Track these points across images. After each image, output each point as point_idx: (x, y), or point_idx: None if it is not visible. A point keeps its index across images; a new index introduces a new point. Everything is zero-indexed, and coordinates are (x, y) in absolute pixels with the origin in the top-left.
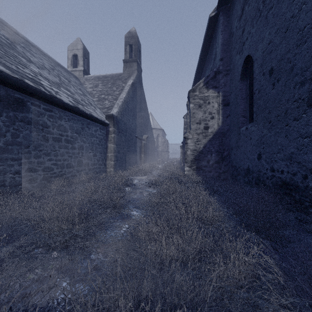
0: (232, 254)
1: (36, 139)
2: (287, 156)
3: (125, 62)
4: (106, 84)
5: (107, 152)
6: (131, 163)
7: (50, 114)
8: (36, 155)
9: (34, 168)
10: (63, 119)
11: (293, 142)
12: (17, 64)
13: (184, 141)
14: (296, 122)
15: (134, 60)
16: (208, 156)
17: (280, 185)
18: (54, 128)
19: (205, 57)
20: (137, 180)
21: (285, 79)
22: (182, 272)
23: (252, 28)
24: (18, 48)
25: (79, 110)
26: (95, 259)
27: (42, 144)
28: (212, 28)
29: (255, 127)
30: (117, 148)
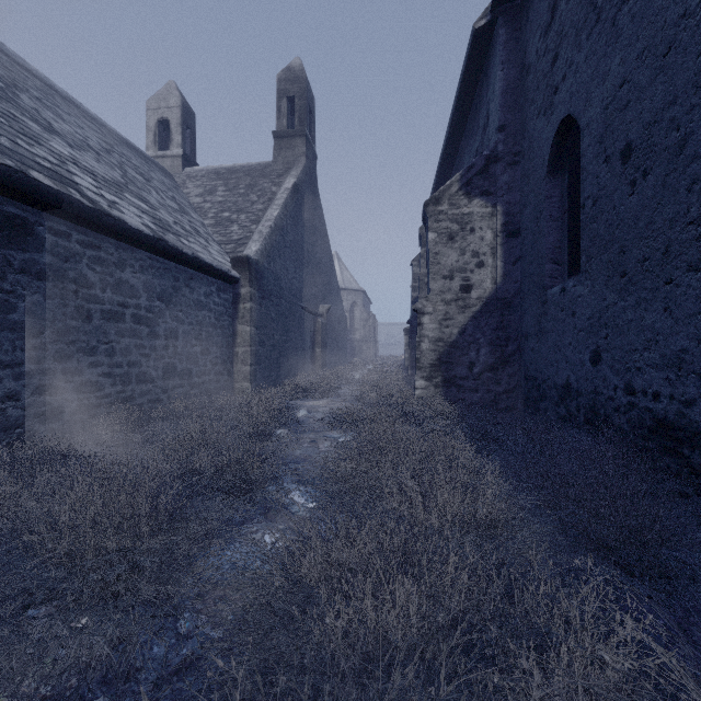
0: (563, 648)
1: (60, 314)
2: (670, 358)
3: (277, 136)
4: (233, 186)
5: (236, 345)
6: (293, 369)
7: (95, 256)
8: (60, 353)
9: (56, 386)
10: (128, 268)
11: (685, 324)
12: (16, 134)
13: (414, 319)
14: (694, 274)
15: (298, 133)
16: (471, 355)
17: (651, 427)
18: (107, 290)
19: (463, 124)
20: (304, 410)
21: (664, 170)
22: (423, 700)
23: (578, 50)
24: (24, 100)
25: (168, 246)
26: (190, 632)
27: (76, 327)
28: (480, 56)
29: (584, 288)
30: (259, 335)
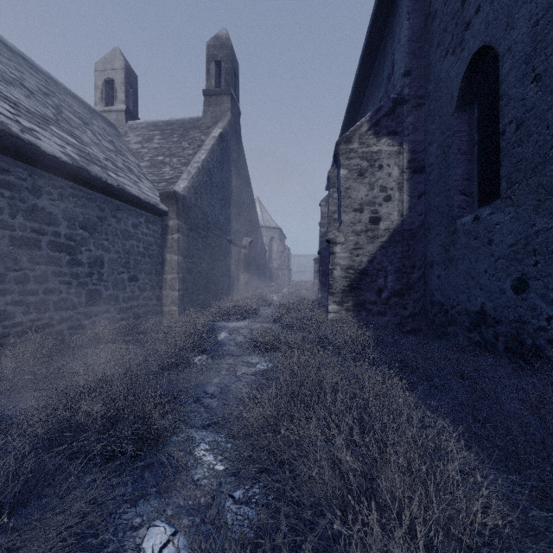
0: None
1: None
2: None
3: (206, 94)
4: (168, 136)
5: (165, 272)
6: (219, 293)
7: (3, 180)
8: None
9: None
10: (45, 195)
11: None
12: None
13: (323, 250)
14: None
15: (225, 92)
16: (380, 281)
17: None
18: (17, 215)
19: (367, 80)
20: (226, 333)
21: None
22: None
23: None
24: None
25: (90, 175)
26: None
27: None
28: (385, 12)
29: (505, 215)
30: (187, 263)
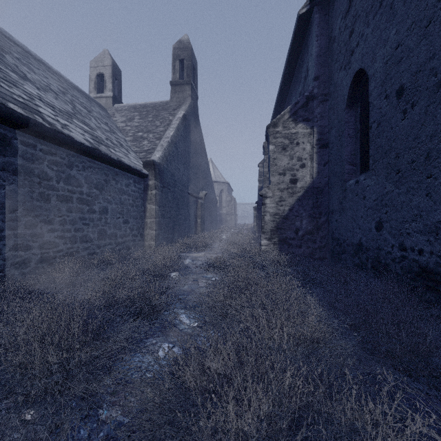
0: None
1: (28, 198)
2: (431, 226)
3: (173, 84)
4: (145, 116)
5: (146, 217)
6: (182, 232)
7: (53, 159)
8: (28, 223)
9: (26, 245)
10: (75, 167)
11: (440, 204)
12: (0, 80)
13: (260, 200)
14: None
15: (186, 82)
16: (297, 224)
17: (417, 272)
18: (60, 182)
19: (291, 76)
20: (189, 259)
21: (426, 103)
22: None
23: (367, 26)
24: (8, 59)
25: (101, 153)
26: (107, 418)
27: (39, 206)
28: (302, 32)
29: (371, 181)
30: (161, 211)
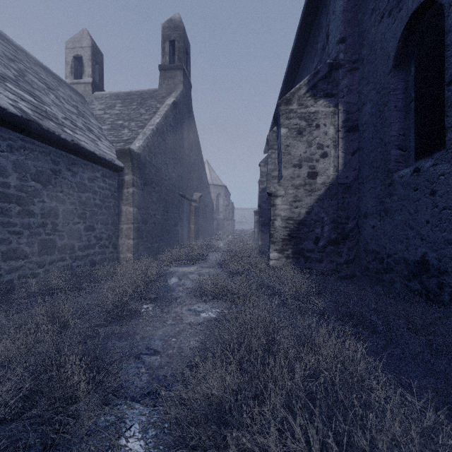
0: None
1: None
2: None
3: (162, 69)
4: (128, 104)
5: (121, 223)
6: (172, 241)
7: None
8: None
9: None
10: None
11: None
12: None
13: (263, 203)
14: None
15: (178, 67)
16: (317, 231)
17: None
18: None
19: (302, 54)
20: (175, 279)
21: None
22: None
23: None
24: None
25: (41, 129)
26: None
27: None
28: None
29: (451, 165)
30: (141, 214)
